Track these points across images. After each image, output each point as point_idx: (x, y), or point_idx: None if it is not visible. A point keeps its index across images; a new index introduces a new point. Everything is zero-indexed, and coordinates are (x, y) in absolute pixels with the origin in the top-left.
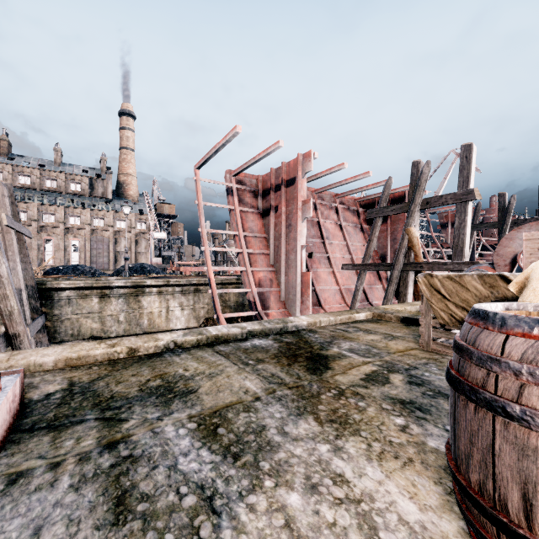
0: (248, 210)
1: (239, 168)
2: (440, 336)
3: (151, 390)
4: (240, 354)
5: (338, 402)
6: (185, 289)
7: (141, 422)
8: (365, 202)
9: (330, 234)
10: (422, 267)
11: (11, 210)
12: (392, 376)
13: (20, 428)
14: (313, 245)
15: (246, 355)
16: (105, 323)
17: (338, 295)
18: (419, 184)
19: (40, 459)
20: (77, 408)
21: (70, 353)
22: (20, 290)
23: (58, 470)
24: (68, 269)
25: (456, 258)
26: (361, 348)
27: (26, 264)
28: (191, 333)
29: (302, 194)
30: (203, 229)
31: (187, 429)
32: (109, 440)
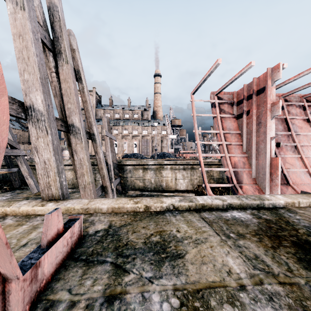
0: (226, 116)
1: (220, 88)
2: None
3: (151, 245)
4: (221, 225)
5: None
6: (185, 167)
7: (137, 279)
8: None
9: (297, 127)
10: None
11: (107, 128)
12: None
13: (73, 255)
14: (280, 137)
15: (227, 226)
16: (145, 183)
17: (307, 176)
18: None
19: (68, 292)
20: (105, 248)
21: (114, 204)
22: (110, 165)
23: None
24: (131, 155)
25: None
26: None
27: (113, 153)
28: (184, 199)
29: (271, 98)
30: (196, 130)
31: (170, 306)
32: (111, 291)
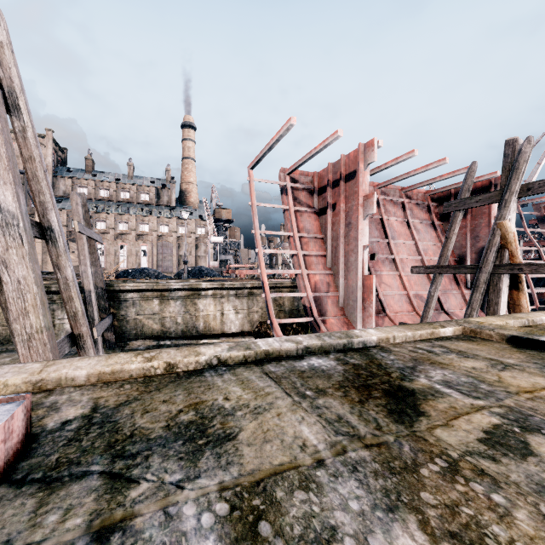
0: (304, 210)
1: (294, 165)
2: None
3: (179, 428)
4: (294, 380)
5: (453, 487)
6: (239, 292)
7: (155, 489)
8: (438, 195)
9: (395, 233)
10: (521, 269)
11: (83, 217)
12: (531, 438)
13: (11, 477)
14: (376, 245)
15: (302, 382)
16: (165, 325)
17: (406, 301)
18: (517, 166)
19: None
20: (87, 449)
21: (103, 366)
22: (90, 291)
23: None
24: (136, 272)
25: None
26: (461, 380)
27: (97, 267)
28: (237, 346)
29: (364, 189)
30: (256, 231)
31: (213, 516)
32: (104, 520)
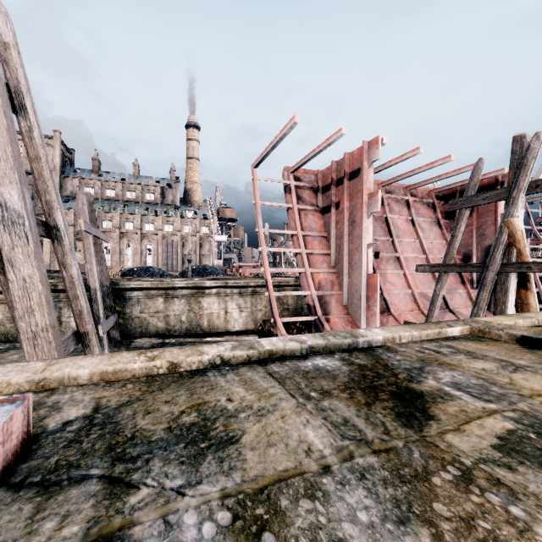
0: (307, 208)
1: (297, 163)
2: None
3: (181, 430)
4: (299, 380)
5: (467, 498)
6: (243, 291)
7: (155, 495)
8: (443, 193)
9: (400, 231)
10: (529, 268)
11: (89, 216)
12: None
13: (10, 480)
14: (380, 244)
15: (306, 382)
16: (169, 323)
17: (411, 300)
18: (525, 162)
19: None
20: (87, 451)
21: (106, 365)
22: (95, 290)
23: None
24: (141, 270)
25: None
26: (471, 382)
27: (102, 266)
28: (241, 346)
29: (368, 187)
30: (260, 229)
31: (215, 526)
32: (102, 528)
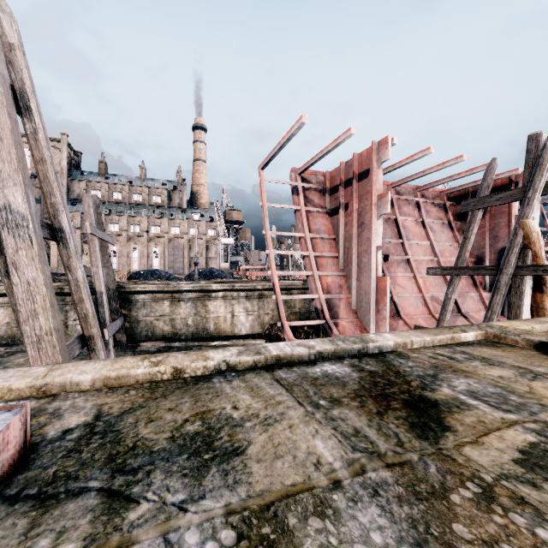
0: (315, 210)
1: (305, 164)
2: None
3: (184, 440)
4: (307, 387)
5: (489, 518)
6: (250, 294)
7: (155, 510)
8: (455, 194)
9: (410, 233)
10: (546, 271)
11: (95, 219)
12: None
13: (5, 492)
14: (389, 246)
15: (315, 390)
16: (175, 326)
17: (421, 303)
18: (541, 162)
19: None
20: (87, 462)
21: (109, 371)
22: (101, 293)
23: None
24: (148, 273)
25: None
26: (488, 391)
27: (108, 268)
28: (247, 351)
29: (378, 188)
30: (267, 231)
31: (218, 546)
32: (99, 547)
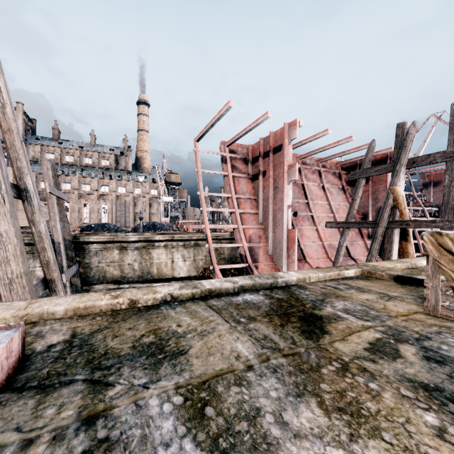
0: (240, 176)
1: (232, 139)
2: (452, 301)
3: (143, 347)
4: (232, 310)
5: (343, 380)
6: (187, 243)
7: (127, 389)
8: (347, 165)
9: (313, 195)
10: (408, 224)
11: (53, 180)
12: (401, 347)
13: (13, 385)
14: (298, 205)
15: (237, 312)
16: (124, 271)
17: (322, 250)
18: (405, 144)
19: (16, 432)
20: (71, 364)
21: (78, 303)
22: (59, 243)
23: (28, 452)
24: (98, 226)
25: (447, 216)
26: (357, 308)
27: (65, 222)
28: (187, 286)
29: (288, 159)
30: (201, 192)
31: (172, 405)
32: (90, 411)
